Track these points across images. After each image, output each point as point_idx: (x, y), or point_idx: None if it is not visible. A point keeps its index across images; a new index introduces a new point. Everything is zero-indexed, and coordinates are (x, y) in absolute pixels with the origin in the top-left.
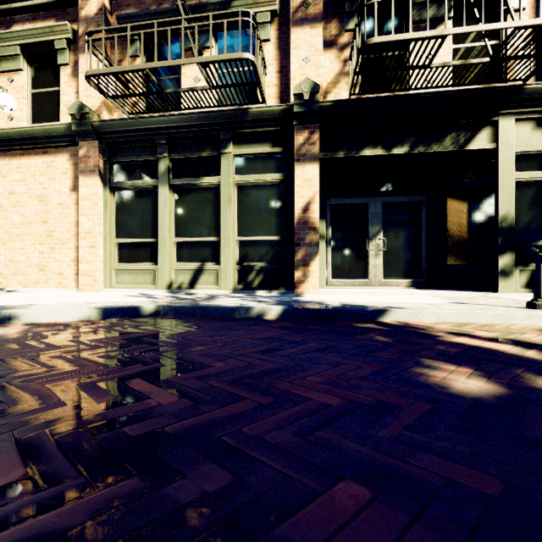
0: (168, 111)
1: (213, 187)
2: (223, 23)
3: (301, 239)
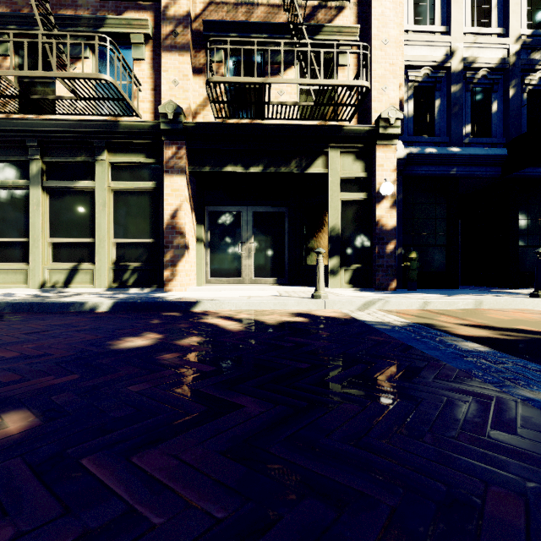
0: (42, 114)
1: (90, 191)
2: (81, 44)
3: (170, 242)
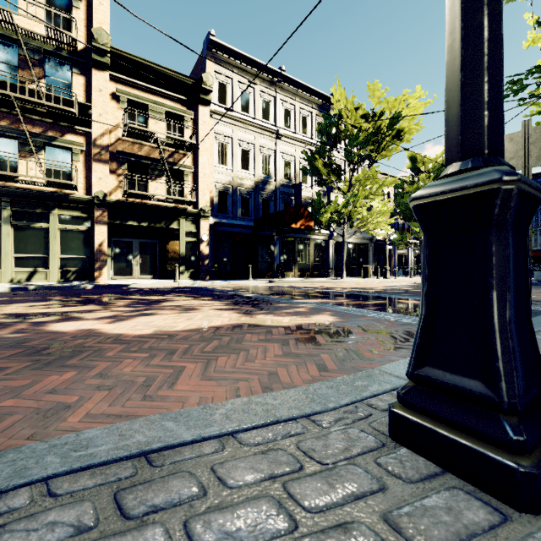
0: (10, 182)
1: (44, 228)
2: (60, 166)
3: (98, 258)
